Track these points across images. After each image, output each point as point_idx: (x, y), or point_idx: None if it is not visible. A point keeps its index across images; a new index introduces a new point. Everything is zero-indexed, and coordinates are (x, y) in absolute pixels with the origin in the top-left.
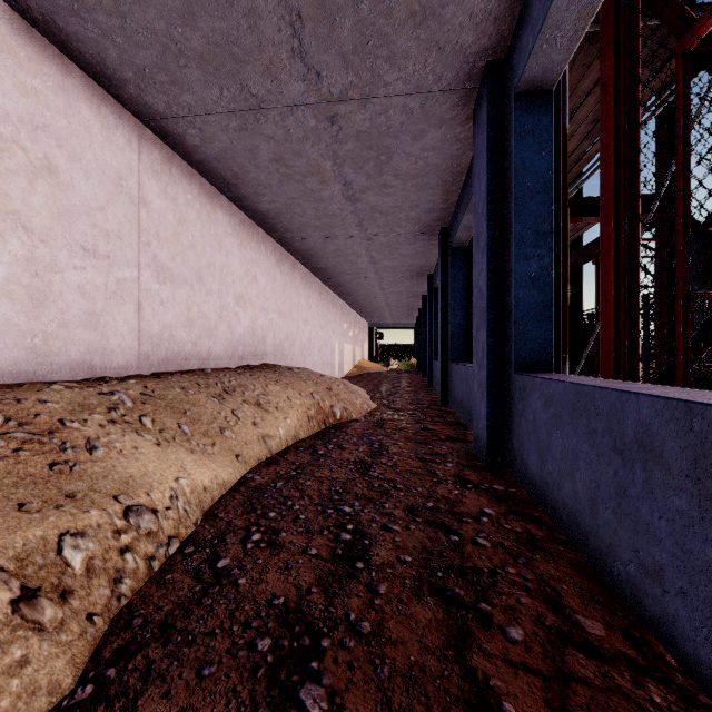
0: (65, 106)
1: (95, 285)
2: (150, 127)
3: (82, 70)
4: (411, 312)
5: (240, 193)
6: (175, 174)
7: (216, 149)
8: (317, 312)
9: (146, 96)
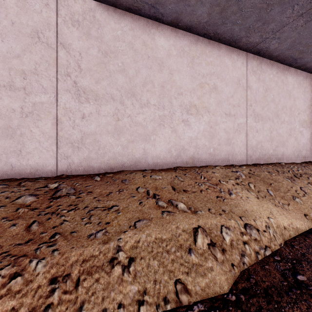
0: (219, 62)
1: (229, 127)
2: (251, 52)
3: (225, 45)
4: None
5: (304, 61)
6: (263, 68)
7: (287, 44)
8: None
9: (250, 39)
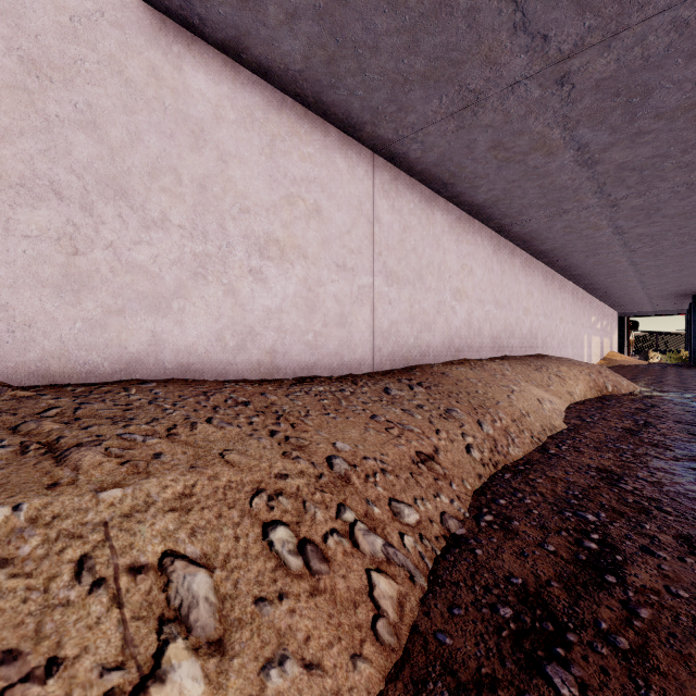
0: (474, 240)
1: (480, 316)
2: (494, 230)
3: (477, 221)
4: (680, 298)
5: (530, 244)
6: (500, 248)
7: (527, 230)
8: (569, 310)
9: (501, 221)
